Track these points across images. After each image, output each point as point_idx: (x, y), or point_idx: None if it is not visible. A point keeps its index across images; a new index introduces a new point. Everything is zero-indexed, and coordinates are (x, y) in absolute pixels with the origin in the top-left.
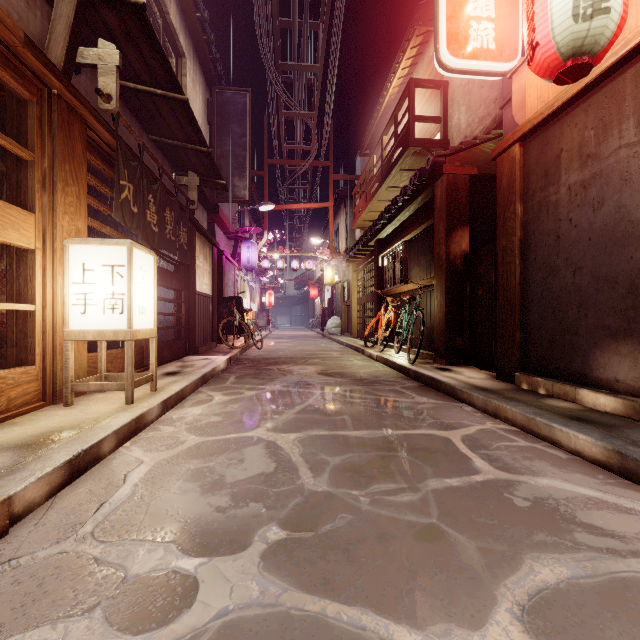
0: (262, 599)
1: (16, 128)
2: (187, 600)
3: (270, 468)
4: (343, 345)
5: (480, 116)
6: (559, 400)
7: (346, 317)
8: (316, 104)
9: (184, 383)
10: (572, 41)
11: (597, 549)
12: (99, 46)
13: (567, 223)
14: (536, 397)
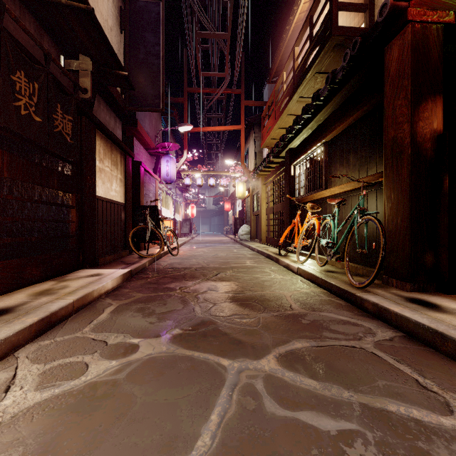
0: None
1: None
2: None
3: None
4: (254, 251)
5: None
6: None
7: (255, 225)
8: (229, 22)
9: None
10: None
11: None
12: None
13: None
14: None
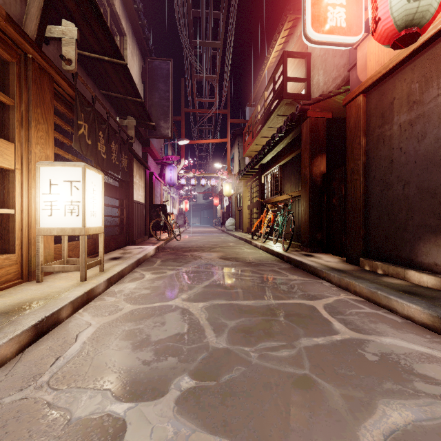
0: (175, 439)
1: (1, 82)
2: (117, 440)
3: (184, 329)
4: (237, 238)
5: (333, 77)
6: (393, 278)
7: (239, 218)
8: (218, 70)
9: (124, 265)
10: (405, 16)
11: (433, 396)
12: (63, 24)
13: (398, 151)
14: (376, 276)
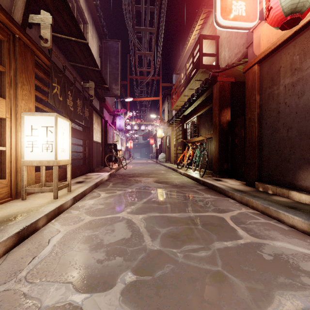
0: None
1: None
2: None
3: (128, 235)
4: (166, 167)
5: (235, 52)
6: (280, 197)
7: (168, 153)
8: (153, 48)
9: (85, 187)
10: (291, 5)
11: None
12: (41, 14)
13: (284, 104)
14: (267, 195)
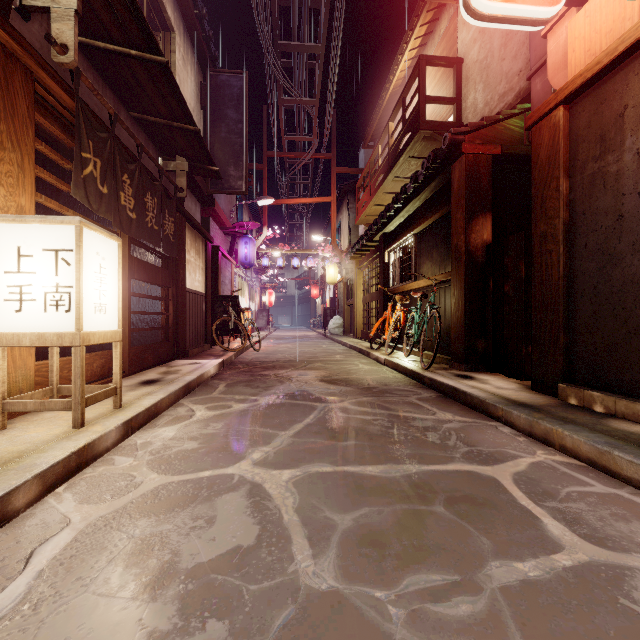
0: None
1: None
2: None
3: (250, 537)
4: (346, 346)
5: (501, 92)
6: (627, 422)
7: (349, 317)
8: (317, 90)
9: (159, 395)
10: None
11: None
12: None
13: (634, 197)
14: (595, 417)
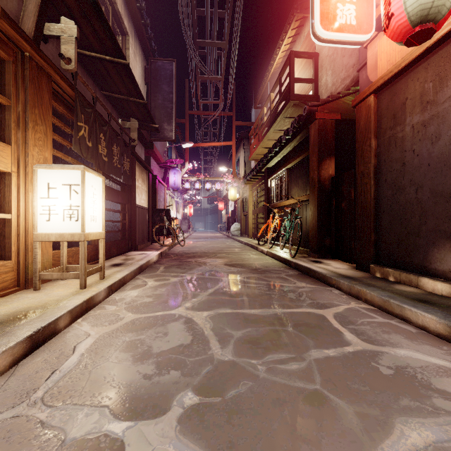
0: None
1: None
2: None
3: (187, 340)
4: (242, 243)
5: (342, 77)
6: (405, 286)
7: (244, 223)
8: (223, 70)
9: (125, 272)
10: (420, 11)
11: None
12: (62, 22)
13: (411, 153)
14: (388, 283)
